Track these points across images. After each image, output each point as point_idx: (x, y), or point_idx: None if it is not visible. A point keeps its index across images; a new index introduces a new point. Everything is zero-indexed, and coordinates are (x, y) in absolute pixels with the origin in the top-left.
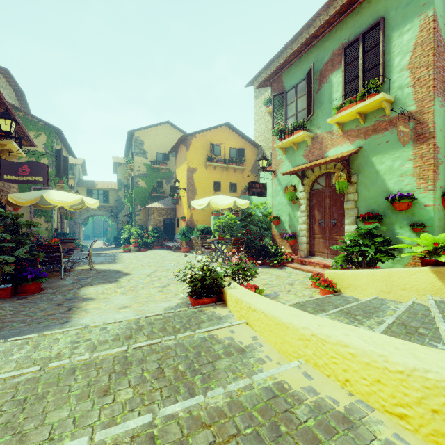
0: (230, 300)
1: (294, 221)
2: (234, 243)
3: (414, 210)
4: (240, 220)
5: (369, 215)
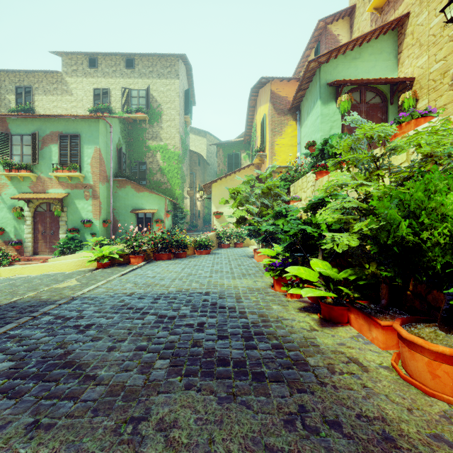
0: (4, 272)
1: (20, 232)
2: None
3: (93, 227)
4: None
5: (73, 229)
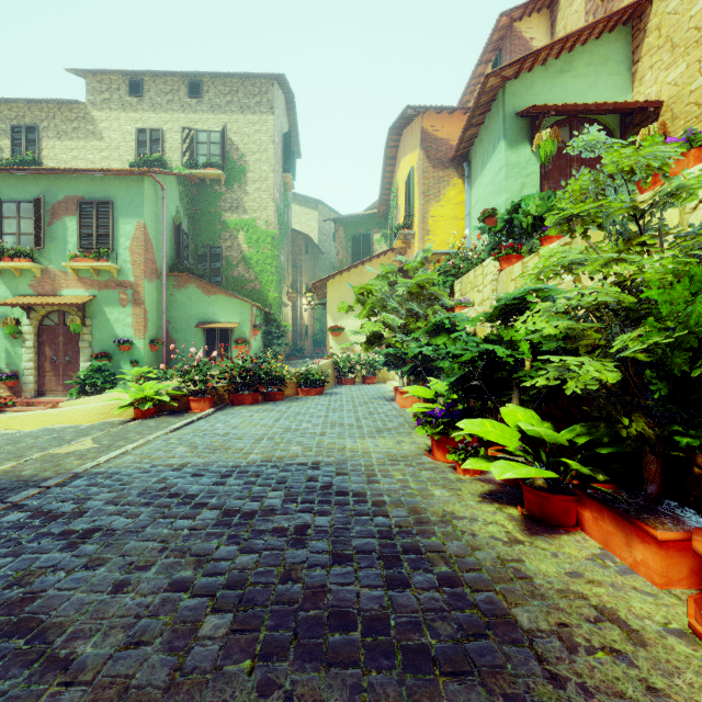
0: None
1: (16, 358)
2: None
3: (134, 351)
4: None
5: (102, 354)
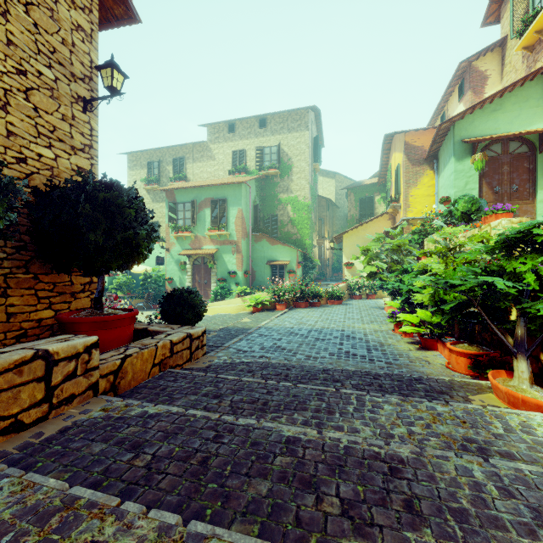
0: None
1: (183, 281)
2: (147, 296)
3: (236, 278)
4: (144, 280)
5: (222, 279)
